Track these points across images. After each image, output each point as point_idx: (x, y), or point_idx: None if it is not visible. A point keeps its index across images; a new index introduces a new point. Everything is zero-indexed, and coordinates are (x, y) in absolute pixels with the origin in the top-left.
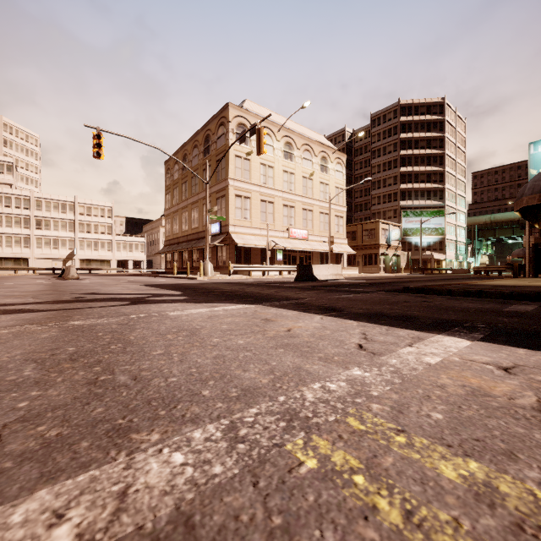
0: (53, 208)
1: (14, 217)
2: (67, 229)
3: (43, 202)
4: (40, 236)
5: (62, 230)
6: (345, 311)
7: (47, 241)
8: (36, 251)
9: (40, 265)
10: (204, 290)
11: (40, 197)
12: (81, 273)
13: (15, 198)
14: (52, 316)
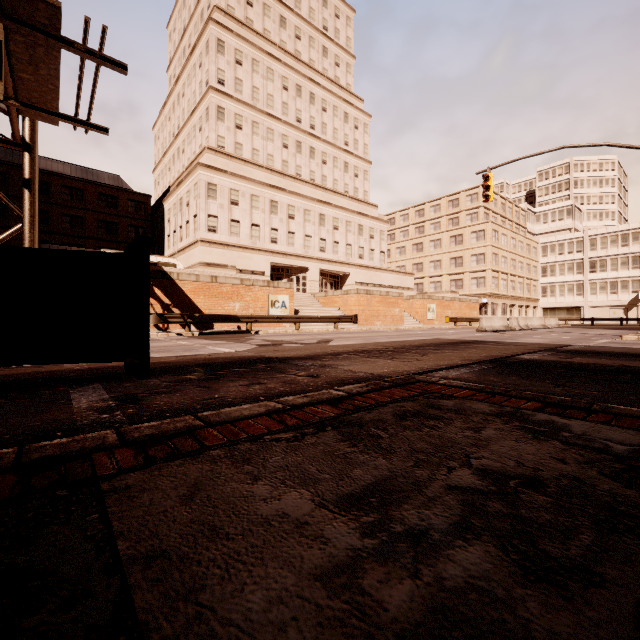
0: (610, 243)
1: (566, 264)
2: (628, 266)
3: (597, 239)
4: (594, 280)
5: (621, 269)
6: (178, 358)
7: (602, 285)
8: (589, 298)
9: (594, 314)
10: (370, 345)
11: (594, 234)
12: (636, 325)
13: (567, 243)
14: (218, 343)
